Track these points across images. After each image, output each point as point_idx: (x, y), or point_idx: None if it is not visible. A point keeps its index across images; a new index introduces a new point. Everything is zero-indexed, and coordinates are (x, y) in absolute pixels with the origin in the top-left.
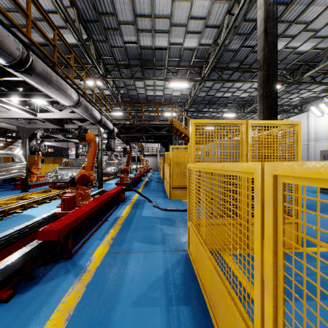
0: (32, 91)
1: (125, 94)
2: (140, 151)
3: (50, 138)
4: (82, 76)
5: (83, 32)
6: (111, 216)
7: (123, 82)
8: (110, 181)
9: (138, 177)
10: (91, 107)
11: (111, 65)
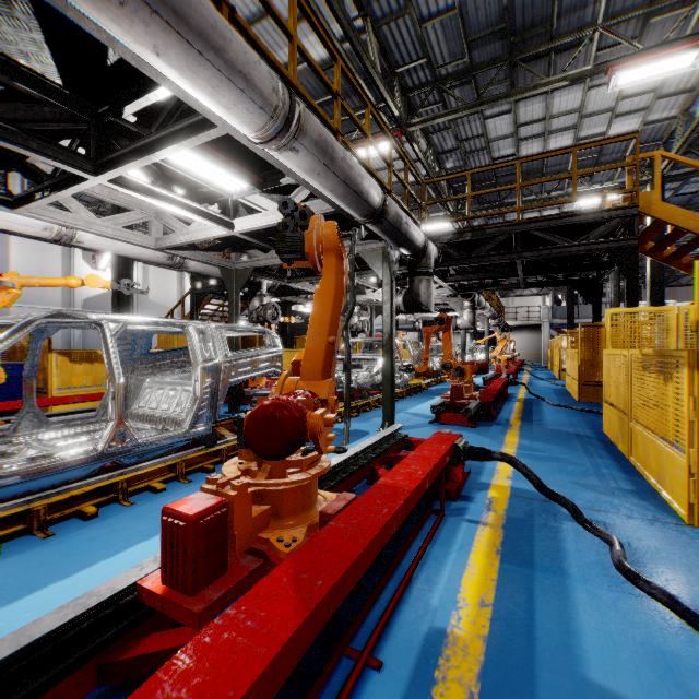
0: (171, 124)
1: (457, 169)
2: (496, 317)
3: (294, 295)
4: (355, 139)
5: (350, 7)
6: (403, 608)
7: (454, 133)
8: (419, 395)
9: (500, 388)
10: (345, 155)
11: (422, 88)
